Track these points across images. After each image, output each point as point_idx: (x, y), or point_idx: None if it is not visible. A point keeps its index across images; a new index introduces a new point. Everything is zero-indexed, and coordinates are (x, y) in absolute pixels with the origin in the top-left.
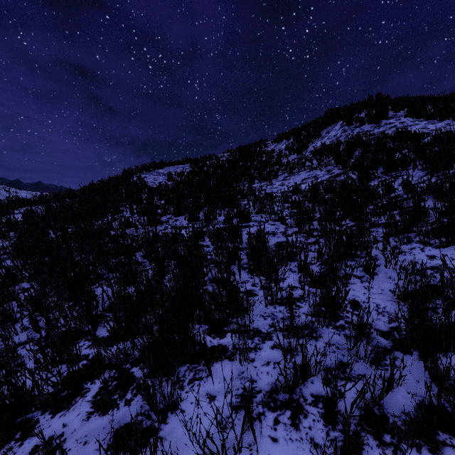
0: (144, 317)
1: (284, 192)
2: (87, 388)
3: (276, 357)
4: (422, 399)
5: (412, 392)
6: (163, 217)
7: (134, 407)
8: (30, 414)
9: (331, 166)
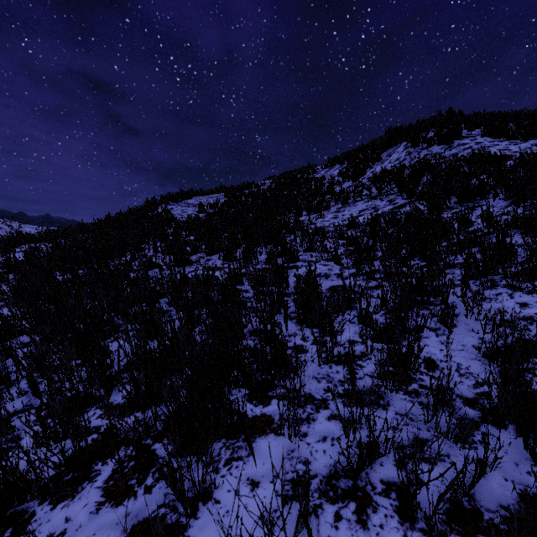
0: (169, 380)
1: (337, 226)
2: (97, 470)
3: (335, 431)
4: (524, 489)
5: (511, 479)
6: (192, 256)
7: (156, 496)
8: (24, 504)
9: (394, 194)
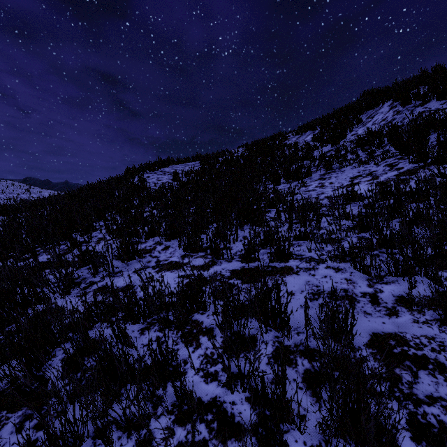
0: None
1: (332, 198)
2: None
3: None
4: None
5: None
6: (148, 241)
7: None
8: None
9: (392, 158)
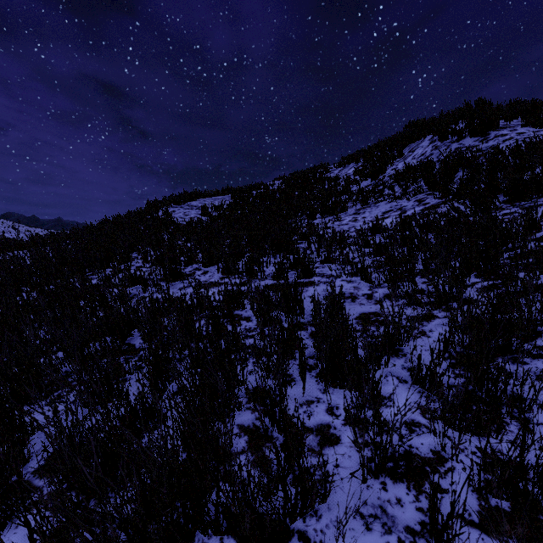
0: (82, 540)
1: (359, 230)
2: None
3: None
4: None
5: None
6: (187, 268)
7: None
8: None
9: (422, 193)
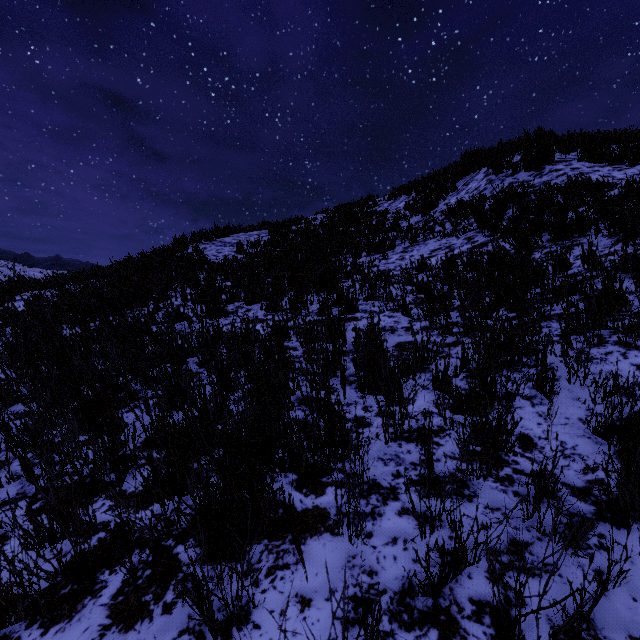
0: (197, 462)
1: (405, 269)
2: (102, 581)
3: (408, 531)
4: None
5: None
6: (229, 306)
7: (178, 618)
8: (7, 627)
9: (473, 231)
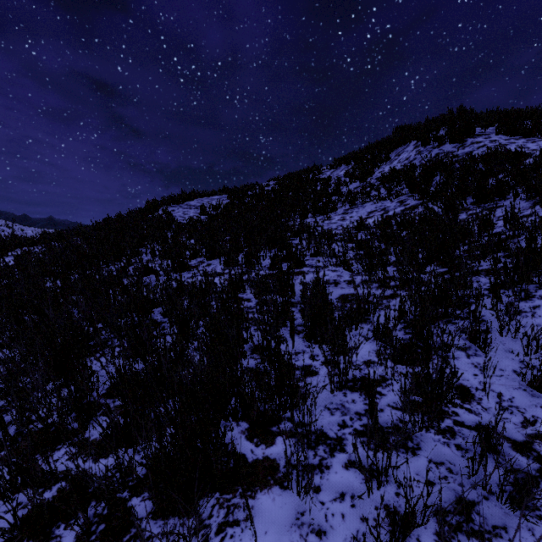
0: (154, 413)
1: (345, 228)
2: (57, 536)
3: (355, 486)
4: None
5: None
6: (192, 261)
7: None
8: None
9: (404, 195)
